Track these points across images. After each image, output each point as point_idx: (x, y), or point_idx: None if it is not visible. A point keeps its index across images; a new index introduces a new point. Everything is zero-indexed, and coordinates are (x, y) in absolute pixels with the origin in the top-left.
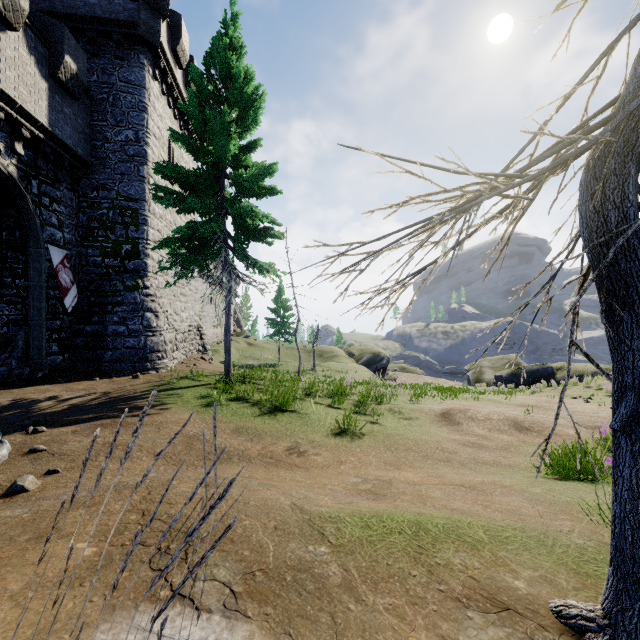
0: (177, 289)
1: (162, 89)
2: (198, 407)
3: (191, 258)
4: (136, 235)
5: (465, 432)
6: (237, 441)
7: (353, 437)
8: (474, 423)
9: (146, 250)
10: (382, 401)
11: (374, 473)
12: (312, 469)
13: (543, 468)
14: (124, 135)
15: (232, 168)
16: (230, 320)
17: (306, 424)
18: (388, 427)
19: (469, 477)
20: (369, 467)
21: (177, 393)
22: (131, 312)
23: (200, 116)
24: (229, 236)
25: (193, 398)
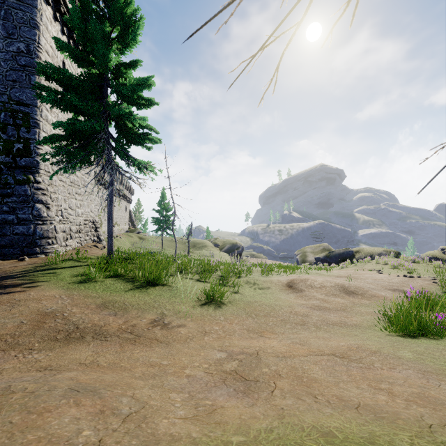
0: (72, 188)
1: (55, 15)
2: (70, 284)
3: (74, 153)
4: (27, 136)
5: (308, 297)
6: (99, 316)
7: (217, 306)
8: (313, 290)
9: (38, 150)
10: (241, 275)
11: (239, 343)
12: (173, 343)
13: (386, 326)
14: (15, 46)
15: (115, 81)
16: (112, 209)
17: (175, 296)
18: (247, 296)
19: (332, 342)
20: (233, 336)
21: (55, 272)
22: (21, 203)
23: (82, 26)
24: (111, 137)
25: (69, 276)
